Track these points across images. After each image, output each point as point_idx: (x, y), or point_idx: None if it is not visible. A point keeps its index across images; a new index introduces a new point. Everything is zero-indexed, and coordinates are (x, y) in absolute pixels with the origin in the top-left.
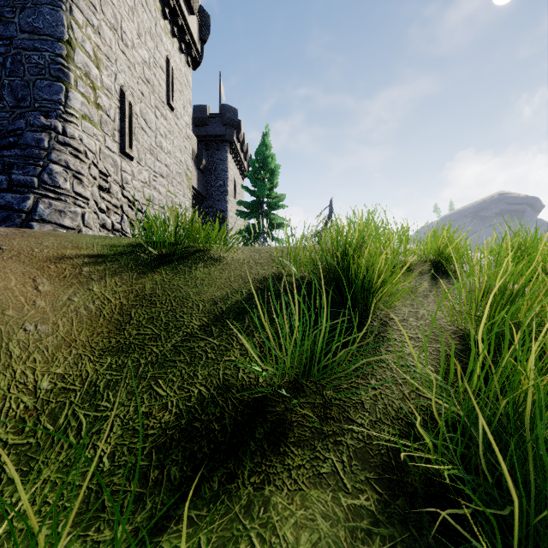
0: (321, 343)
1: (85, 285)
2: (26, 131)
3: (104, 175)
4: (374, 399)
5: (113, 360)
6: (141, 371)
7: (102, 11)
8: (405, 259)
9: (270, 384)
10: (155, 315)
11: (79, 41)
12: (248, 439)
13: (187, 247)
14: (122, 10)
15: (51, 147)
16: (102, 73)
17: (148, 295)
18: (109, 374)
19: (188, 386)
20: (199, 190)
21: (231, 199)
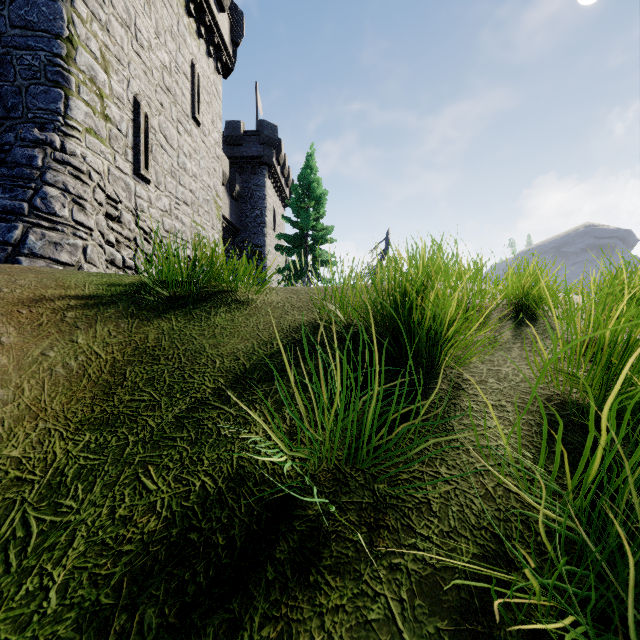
0: (372, 417)
1: (67, 335)
2: (16, 146)
3: (114, 200)
4: (445, 497)
5: (93, 436)
6: (128, 453)
7: (111, 4)
8: (481, 301)
9: (301, 474)
10: (157, 374)
11: (82, 39)
12: (265, 561)
13: (207, 286)
14: (136, 4)
15: (46, 166)
16: (111, 78)
17: (151, 348)
18: (83, 457)
19: (188, 476)
20: (232, 221)
21: (270, 232)
